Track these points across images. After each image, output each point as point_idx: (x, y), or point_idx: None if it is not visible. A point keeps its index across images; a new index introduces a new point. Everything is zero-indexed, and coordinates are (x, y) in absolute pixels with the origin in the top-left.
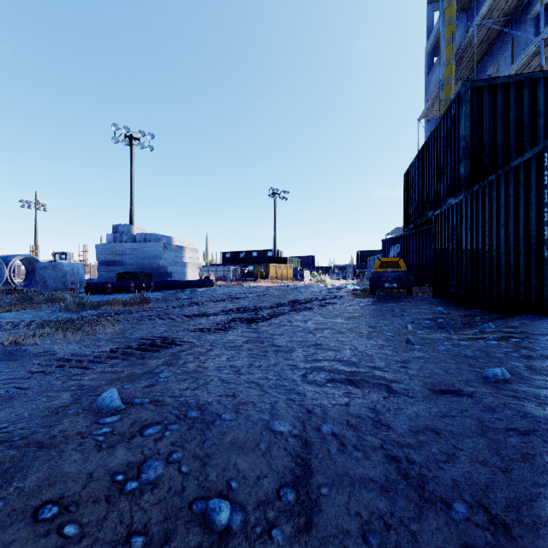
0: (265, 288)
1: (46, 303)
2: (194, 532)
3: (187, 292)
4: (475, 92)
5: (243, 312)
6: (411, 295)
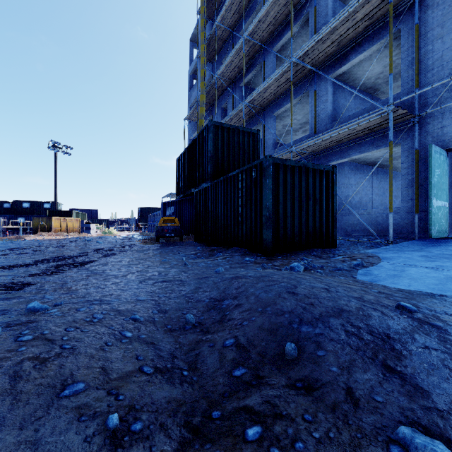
0: (58, 241)
1: None
2: (130, 323)
3: None
4: (215, 127)
5: (60, 261)
6: (182, 241)
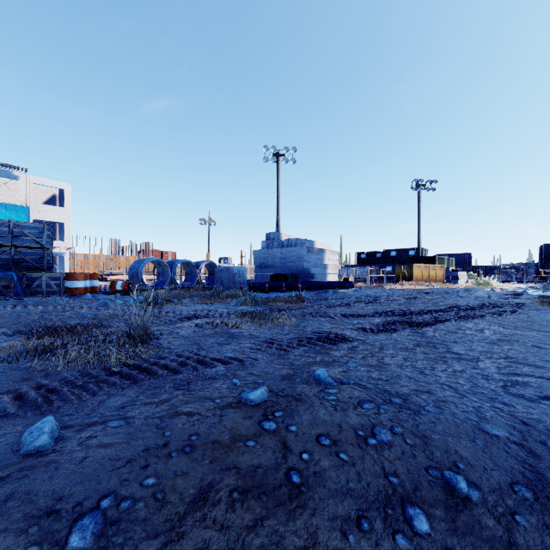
0: (412, 291)
1: (228, 298)
2: (437, 490)
3: (330, 293)
4: None
5: (399, 316)
6: None
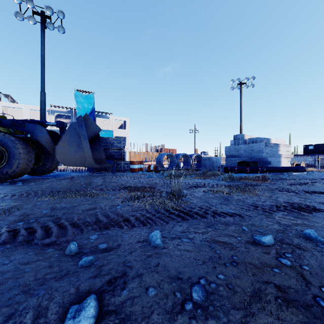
0: None
1: (212, 176)
2: None
3: (285, 175)
4: None
5: None
6: None
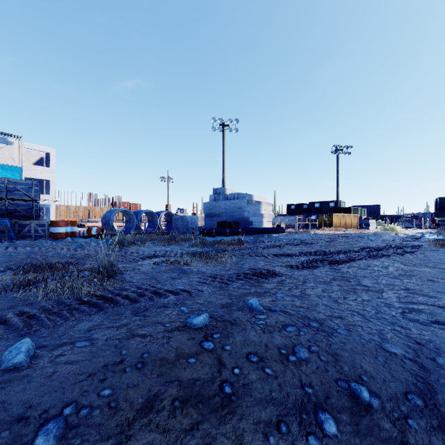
0: (331, 236)
1: (182, 241)
2: (345, 398)
3: (265, 237)
4: None
5: (320, 255)
6: None
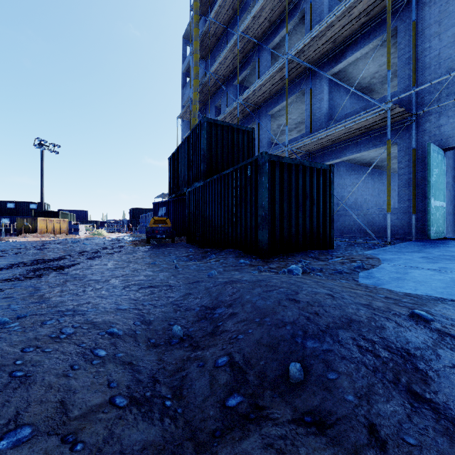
0: (41, 243)
1: None
2: (106, 338)
3: None
4: (208, 124)
5: (39, 264)
6: (174, 243)
